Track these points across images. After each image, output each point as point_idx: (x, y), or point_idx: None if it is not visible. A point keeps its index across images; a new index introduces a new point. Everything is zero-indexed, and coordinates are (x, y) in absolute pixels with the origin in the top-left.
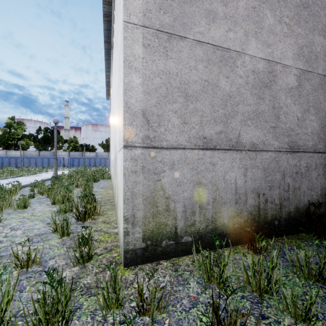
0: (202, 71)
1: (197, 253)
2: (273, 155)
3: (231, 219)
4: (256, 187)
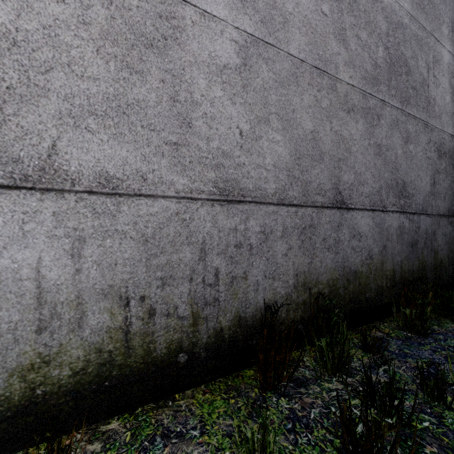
0: None
1: None
2: (174, 207)
3: (17, 376)
4: (119, 282)
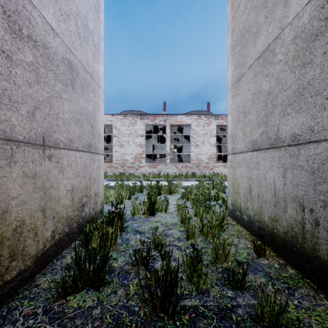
0: (251, 88)
1: (249, 233)
2: None
3: (270, 220)
4: (299, 195)
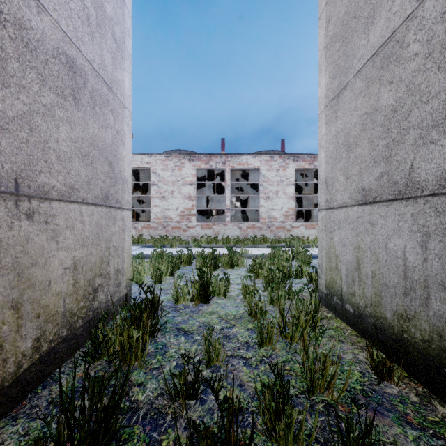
0: (361, 105)
1: (357, 332)
2: None
3: (396, 317)
4: None
